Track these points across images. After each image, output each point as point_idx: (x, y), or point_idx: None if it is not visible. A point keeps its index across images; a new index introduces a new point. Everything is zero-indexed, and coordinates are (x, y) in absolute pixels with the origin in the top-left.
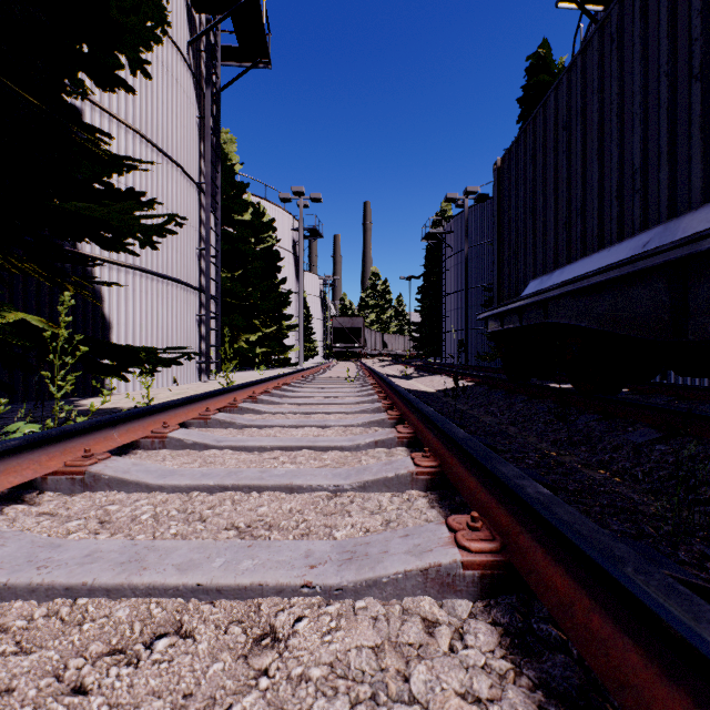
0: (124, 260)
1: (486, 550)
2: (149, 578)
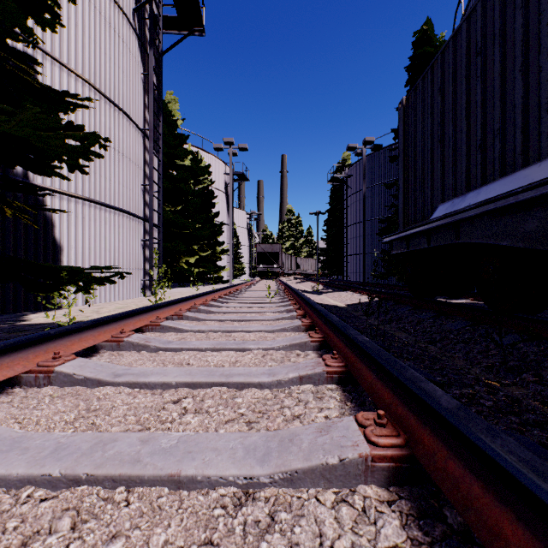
0: (74, 191)
1: None
2: None
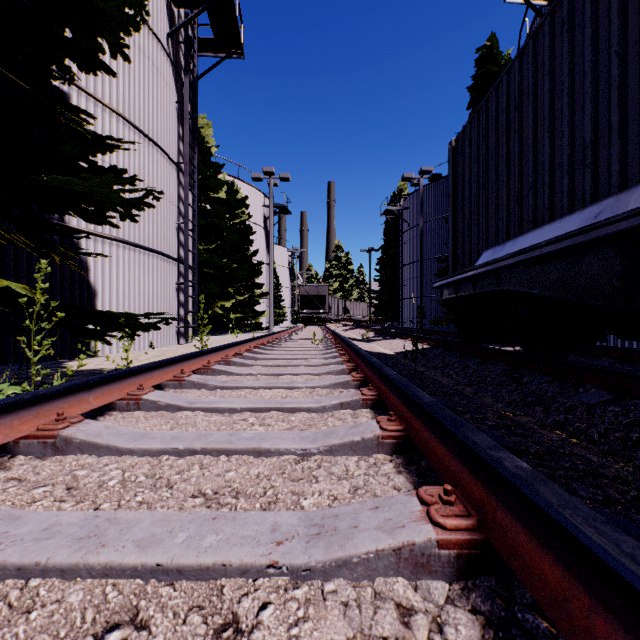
0: (109, 233)
1: (462, 528)
2: (106, 557)
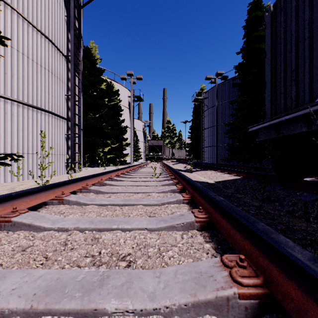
0: (3, 93)
1: None
2: None
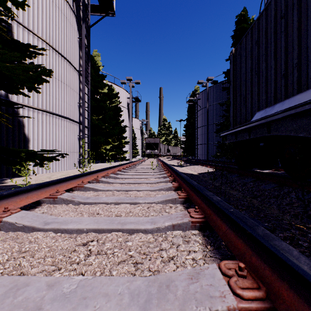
0: (37, 106)
1: None
2: None
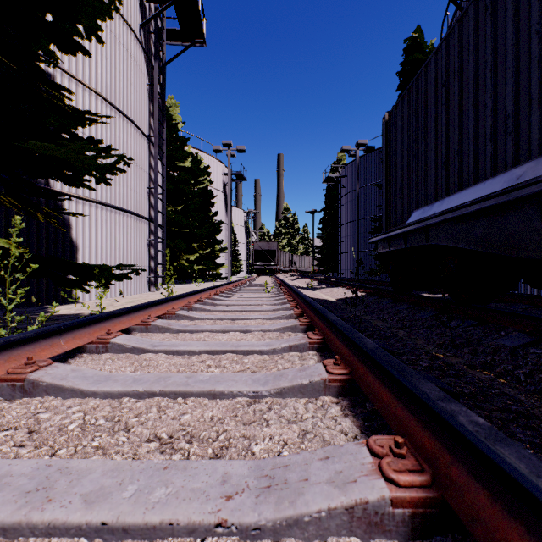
0: (88, 195)
1: (416, 485)
2: (50, 515)
